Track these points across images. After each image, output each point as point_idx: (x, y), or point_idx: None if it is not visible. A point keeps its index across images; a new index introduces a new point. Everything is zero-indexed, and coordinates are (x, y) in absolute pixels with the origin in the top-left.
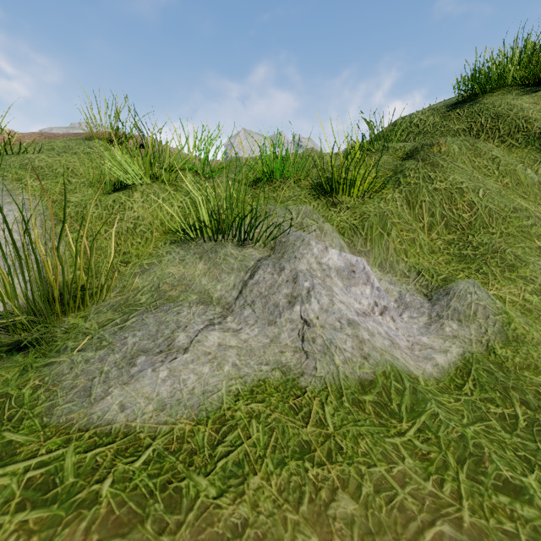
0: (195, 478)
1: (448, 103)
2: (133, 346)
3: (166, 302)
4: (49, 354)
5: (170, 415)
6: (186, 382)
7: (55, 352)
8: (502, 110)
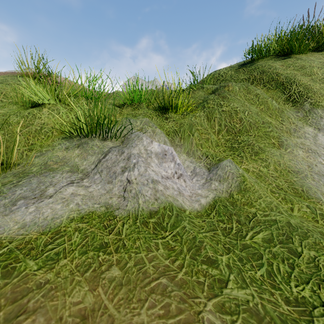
0: (28, 261)
1: (239, 64)
2: (19, 195)
3: (48, 171)
4: None
5: (27, 230)
6: (44, 213)
7: None
8: (266, 68)
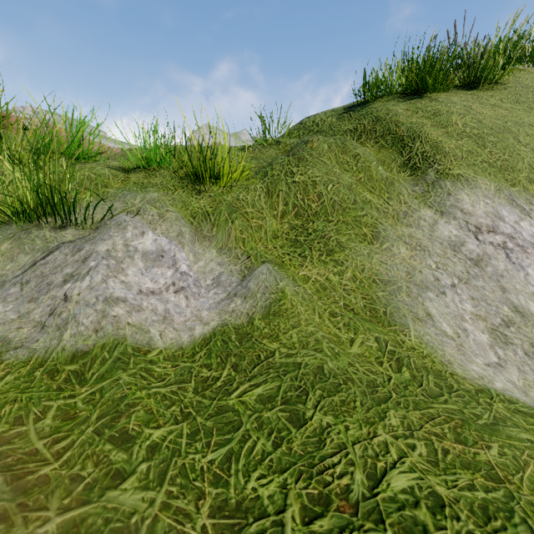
0: None
1: (347, 106)
2: None
3: None
4: None
5: None
6: None
7: None
8: (382, 114)
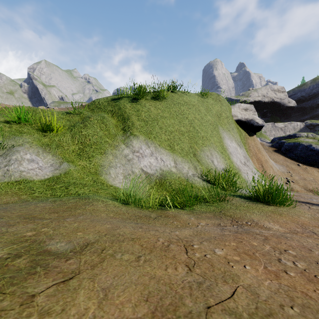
0: None
1: (113, 98)
2: None
3: None
4: None
5: None
6: None
7: None
8: (122, 106)
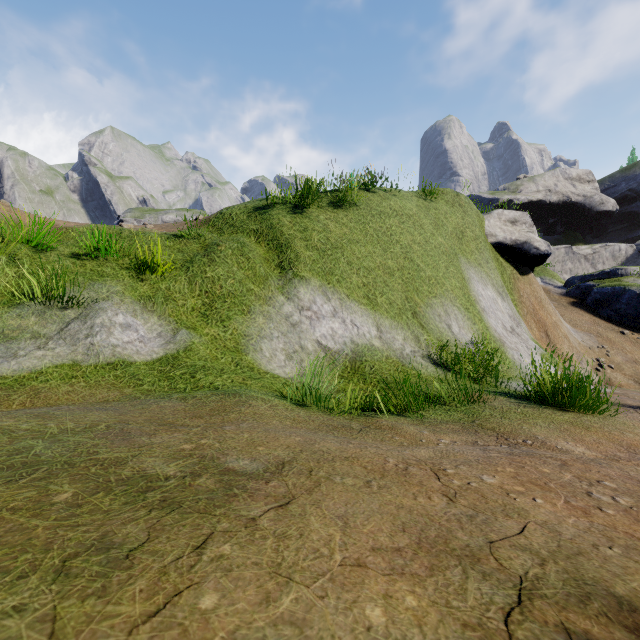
0: (31, 382)
1: (256, 205)
2: None
3: (11, 339)
4: None
5: (19, 373)
6: (26, 365)
7: None
8: (275, 222)
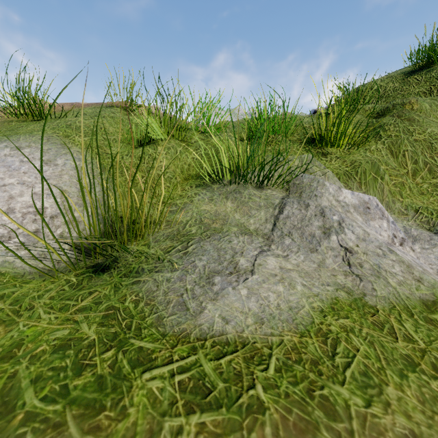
0: (331, 386)
1: (405, 71)
2: (204, 268)
3: (215, 232)
4: (130, 274)
5: (271, 328)
6: (268, 299)
7: (135, 273)
8: None
